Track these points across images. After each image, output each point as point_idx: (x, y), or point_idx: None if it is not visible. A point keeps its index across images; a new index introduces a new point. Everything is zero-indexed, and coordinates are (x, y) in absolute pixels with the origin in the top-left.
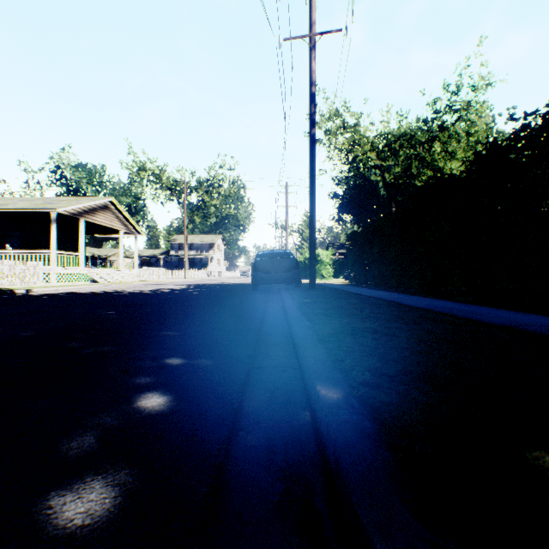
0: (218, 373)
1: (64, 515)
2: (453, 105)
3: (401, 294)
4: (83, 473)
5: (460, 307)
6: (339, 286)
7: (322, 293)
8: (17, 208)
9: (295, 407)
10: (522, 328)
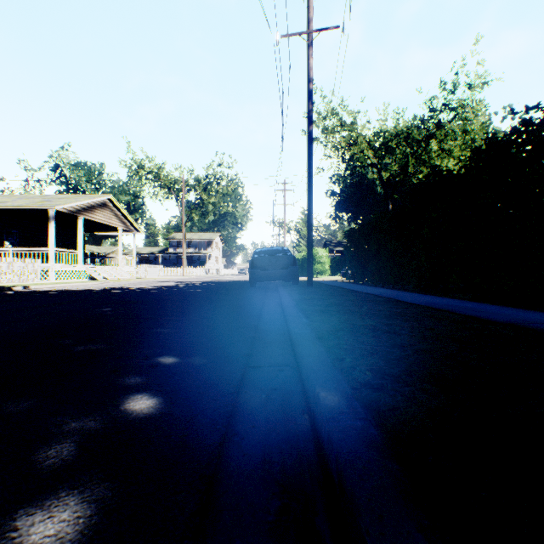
0: (212, 372)
1: (30, 538)
2: (449, 104)
3: (399, 291)
4: (58, 486)
5: (459, 304)
6: (336, 283)
7: (319, 290)
8: (16, 205)
9: (293, 409)
10: (526, 325)
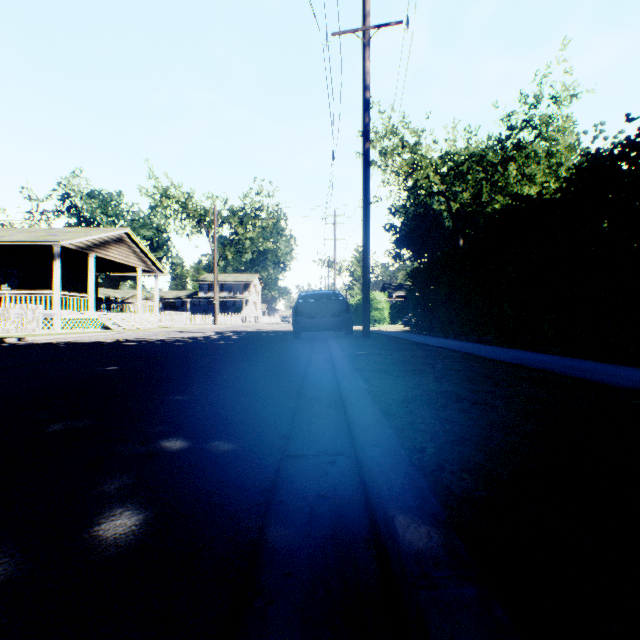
0: (233, 466)
1: None
2: (531, 120)
3: (476, 344)
4: None
5: (558, 361)
6: (398, 333)
7: (378, 343)
8: (13, 240)
9: (352, 537)
10: None
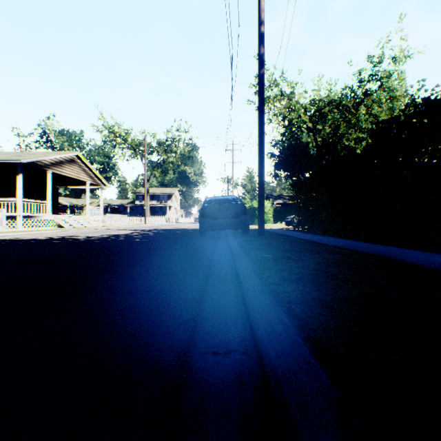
0: None
1: None
2: (376, 74)
3: (367, 243)
4: None
5: None
6: (285, 231)
7: (275, 242)
8: None
9: None
10: None
